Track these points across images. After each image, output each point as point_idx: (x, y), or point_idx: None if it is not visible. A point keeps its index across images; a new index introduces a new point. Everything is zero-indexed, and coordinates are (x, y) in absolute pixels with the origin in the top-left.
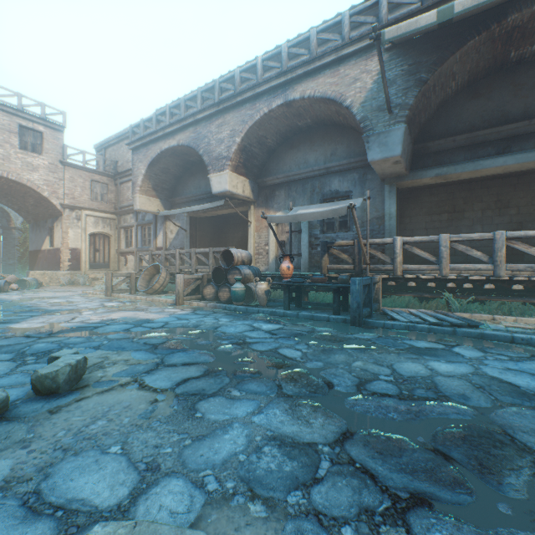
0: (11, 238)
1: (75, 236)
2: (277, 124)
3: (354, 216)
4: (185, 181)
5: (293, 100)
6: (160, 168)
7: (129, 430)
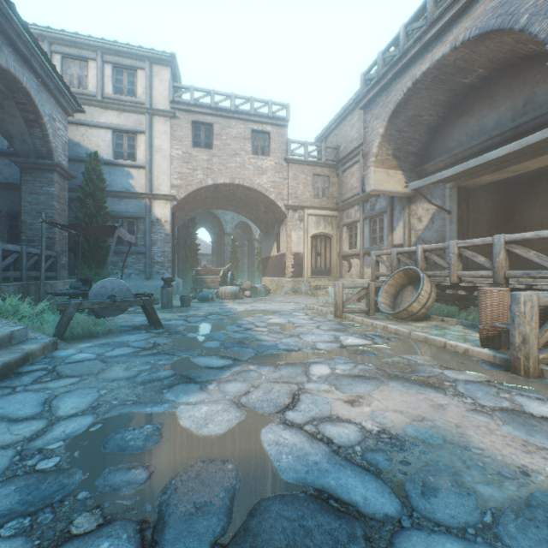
0: (252, 249)
1: (297, 239)
2: None
3: None
4: (445, 132)
5: None
6: (406, 118)
7: None
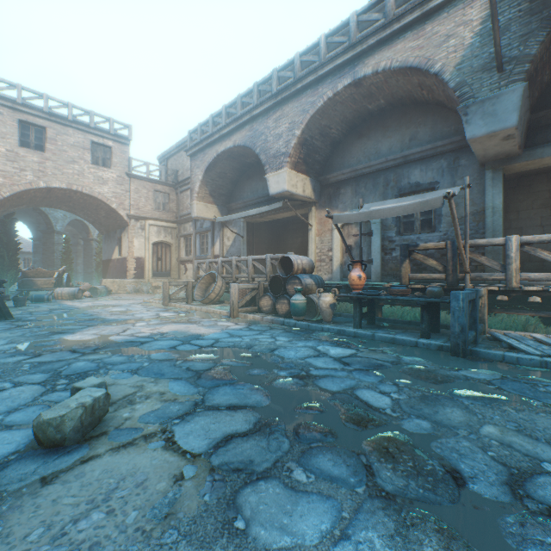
0: (89, 249)
1: (140, 245)
2: (343, 109)
3: (452, 209)
4: (241, 185)
5: (364, 77)
6: (217, 173)
7: (128, 546)
